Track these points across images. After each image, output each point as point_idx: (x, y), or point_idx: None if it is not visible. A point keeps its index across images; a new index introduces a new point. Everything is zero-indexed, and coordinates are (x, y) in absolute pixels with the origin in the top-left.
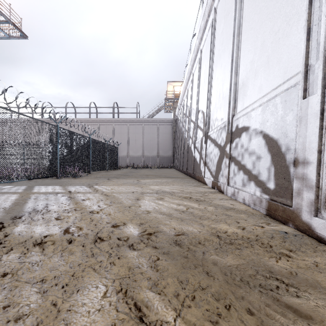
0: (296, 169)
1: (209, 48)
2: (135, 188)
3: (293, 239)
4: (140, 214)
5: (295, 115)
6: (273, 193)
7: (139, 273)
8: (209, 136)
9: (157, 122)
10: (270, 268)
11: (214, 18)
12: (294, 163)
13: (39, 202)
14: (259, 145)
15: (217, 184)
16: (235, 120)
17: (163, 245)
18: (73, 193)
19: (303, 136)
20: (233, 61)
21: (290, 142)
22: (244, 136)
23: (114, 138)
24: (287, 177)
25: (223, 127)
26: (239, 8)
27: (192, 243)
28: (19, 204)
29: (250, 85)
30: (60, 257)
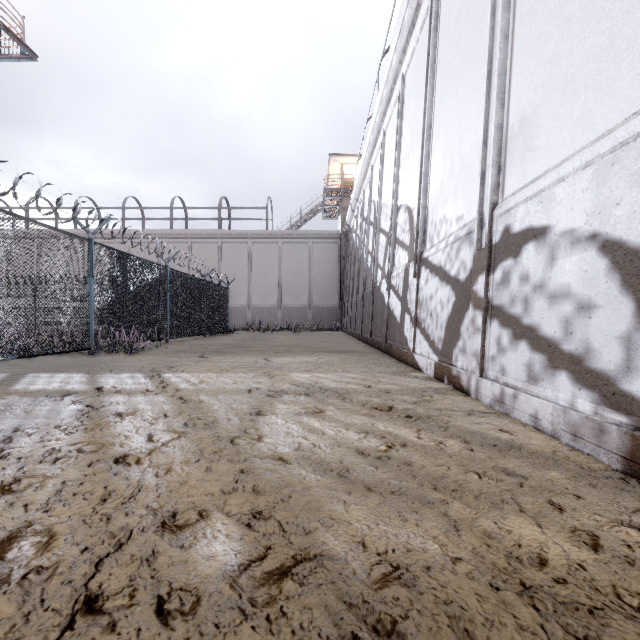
0: None
1: (422, 67)
2: (256, 380)
3: None
4: (258, 471)
5: None
6: None
7: None
8: (425, 259)
9: (309, 237)
10: None
11: None
12: None
13: (1, 425)
14: (584, 273)
15: (450, 370)
16: (499, 216)
17: None
18: (105, 393)
19: None
20: (490, 75)
21: None
22: (530, 252)
23: (222, 269)
24: None
25: (465, 235)
26: None
27: (443, 639)
28: None
29: (547, 120)
30: None
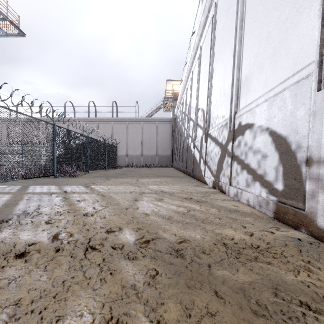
0: (310, 169)
1: (209, 45)
2: (133, 188)
3: (309, 248)
4: (138, 217)
5: (308, 109)
6: (282, 194)
7: (134, 294)
8: (209, 134)
9: (156, 121)
10: (290, 287)
11: (214, 13)
12: (306, 162)
13: (32, 204)
14: (264, 143)
15: (218, 183)
16: (237, 117)
17: (162, 256)
18: (69, 193)
19: (318, 132)
20: (235, 56)
21: (301, 139)
22: (247, 133)
23: (113, 137)
24: (298, 177)
25: (225, 124)
26: (242, 0)
27: (196, 253)
28: (10, 206)
29: (254, 79)
30: (43, 271)
